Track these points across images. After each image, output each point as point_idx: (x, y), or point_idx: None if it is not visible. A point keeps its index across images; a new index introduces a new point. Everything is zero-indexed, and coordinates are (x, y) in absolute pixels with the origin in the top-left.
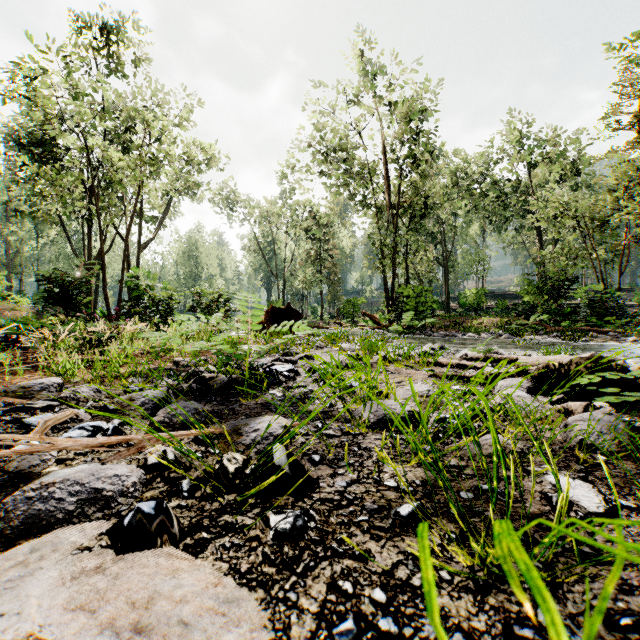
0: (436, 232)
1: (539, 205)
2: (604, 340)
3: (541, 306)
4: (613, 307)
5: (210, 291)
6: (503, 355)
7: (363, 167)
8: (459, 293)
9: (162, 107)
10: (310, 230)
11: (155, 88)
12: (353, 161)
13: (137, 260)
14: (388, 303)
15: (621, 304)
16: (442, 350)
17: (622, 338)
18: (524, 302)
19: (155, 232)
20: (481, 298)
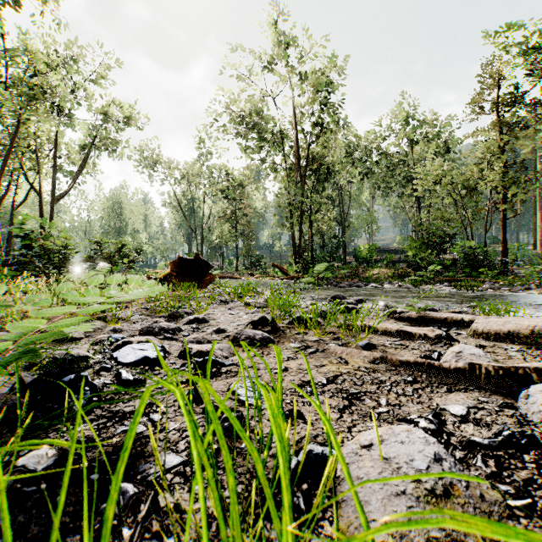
0: (335, 196)
1: (422, 173)
2: (492, 289)
3: (425, 259)
4: (483, 260)
5: (114, 241)
6: (439, 313)
7: (273, 134)
8: (355, 248)
9: (77, 61)
10: (226, 190)
11: (68, 41)
12: (264, 126)
13: (51, 211)
14: (295, 256)
15: (488, 257)
16: (358, 304)
17: (508, 287)
18: (413, 255)
19: (71, 185)
20: (372, 252)
